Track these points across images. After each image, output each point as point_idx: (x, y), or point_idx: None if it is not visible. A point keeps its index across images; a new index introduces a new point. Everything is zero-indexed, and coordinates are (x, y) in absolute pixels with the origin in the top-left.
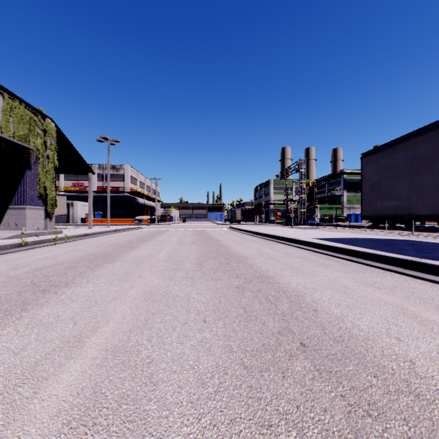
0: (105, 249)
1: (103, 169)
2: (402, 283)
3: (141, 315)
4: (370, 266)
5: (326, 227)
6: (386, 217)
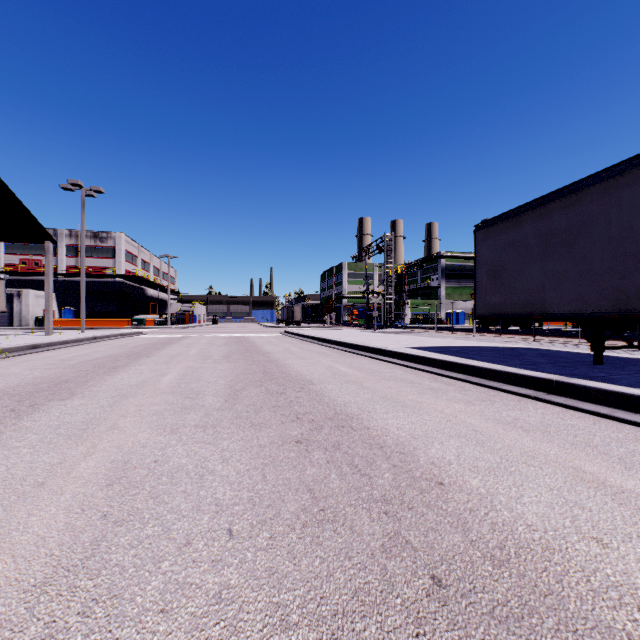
0: (62, 372)
1: (76, 237)
2: (554, 419)
3: (87, 530)
4: (498, 390)
5: (422, 331)
6: (510, 317)
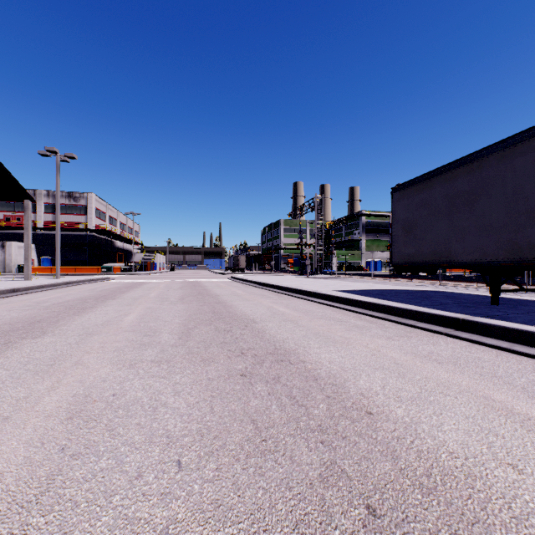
0: (37, 313)
1: (53, 197)
2: (463, 352)
3: (44, 464)
4: (413, 327)
5: (346, 276)
6: (421, 265)
